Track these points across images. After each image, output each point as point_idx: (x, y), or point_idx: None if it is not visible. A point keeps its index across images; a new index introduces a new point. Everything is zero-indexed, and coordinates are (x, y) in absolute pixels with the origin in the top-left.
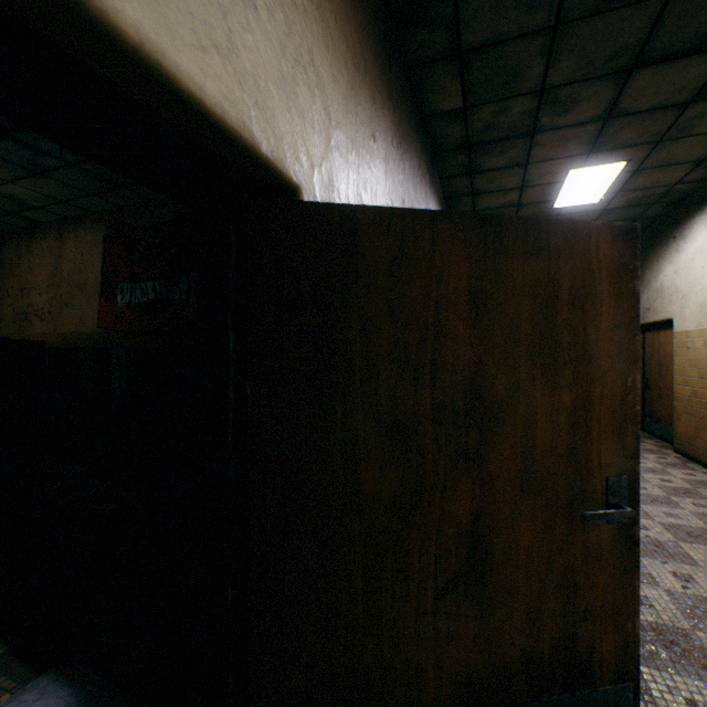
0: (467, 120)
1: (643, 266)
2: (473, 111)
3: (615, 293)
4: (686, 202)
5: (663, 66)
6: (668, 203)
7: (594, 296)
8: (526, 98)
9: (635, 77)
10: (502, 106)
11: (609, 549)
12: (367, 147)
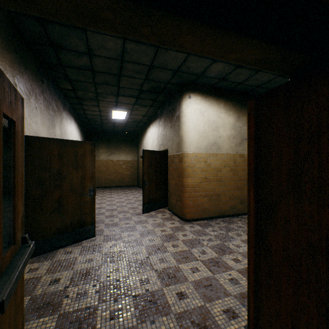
0: (75, 92)
1: (141, 139)
2: (77, 91)
3: (91, 154)
4: (147, 124)
5: (124, 97)
6: (143, 123)
7: (86, 155)
8: (93, 93)
9: (119, 97)
10: (86, 92)
11: (89, 201)
12: (34, 111)
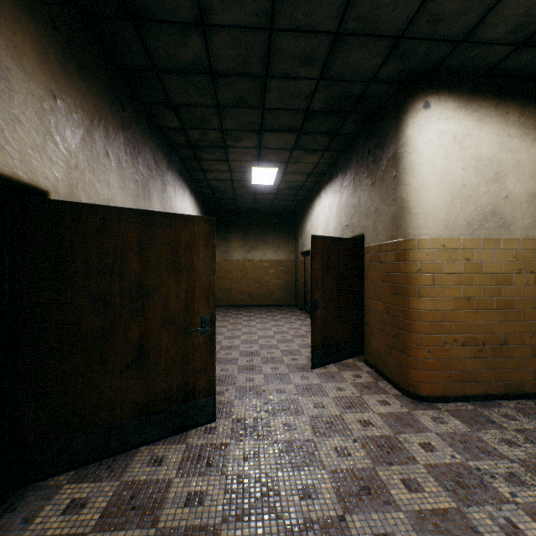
0: (187, 134)
1: (303, 220)
2: (188, 130)
3: (206, 244)
4: (314, 191)
5: (274, 133)
6: (307, 190)
7: (197, 245)
8: (216, 131)
9: (264, 135)
10: (204, 132)
11: (203, 345)
12: (102, 159)
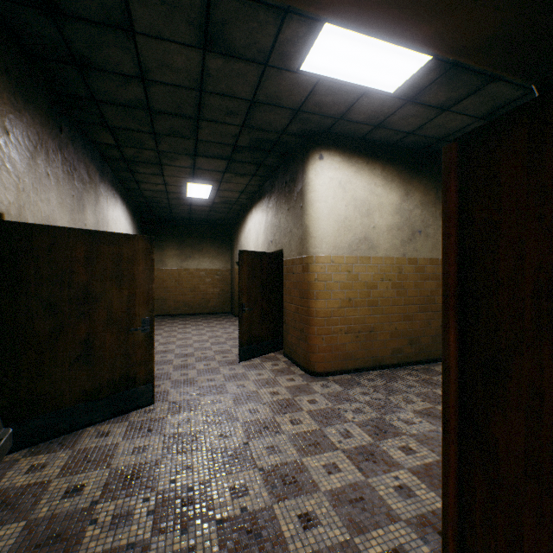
0: (122, 150)
1: (238, 232)
2: (124, 148)
3: (146, 258)
4: (247, 206)
5: (207, 158)
6: (241, 205)
7: (138, 259)
8: (152, 151)
9: (198, 159)
10: (140, 150)
11: (143, 341)
12: (44, 180)
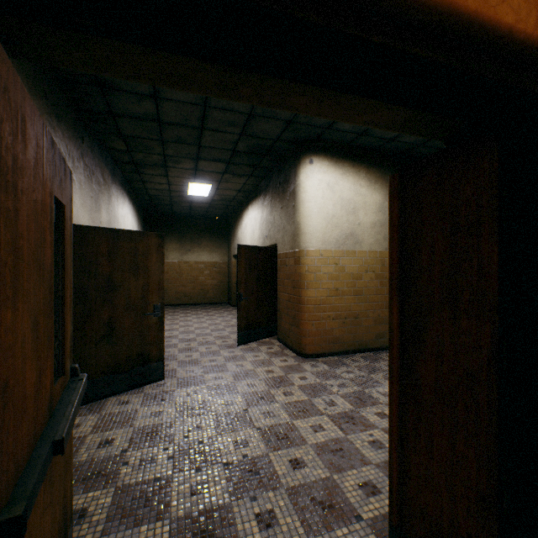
0: (132, 155)
1: (235, 227)
2: (134, 153)
3: (158, 252)
4: (243, 203)
5: (208, 162)
6: (238, 202)
7: (151, 253)
8: (159, 156)
9: (200, 162)
10: (148, 155)
11: (156, 325)
12: None
